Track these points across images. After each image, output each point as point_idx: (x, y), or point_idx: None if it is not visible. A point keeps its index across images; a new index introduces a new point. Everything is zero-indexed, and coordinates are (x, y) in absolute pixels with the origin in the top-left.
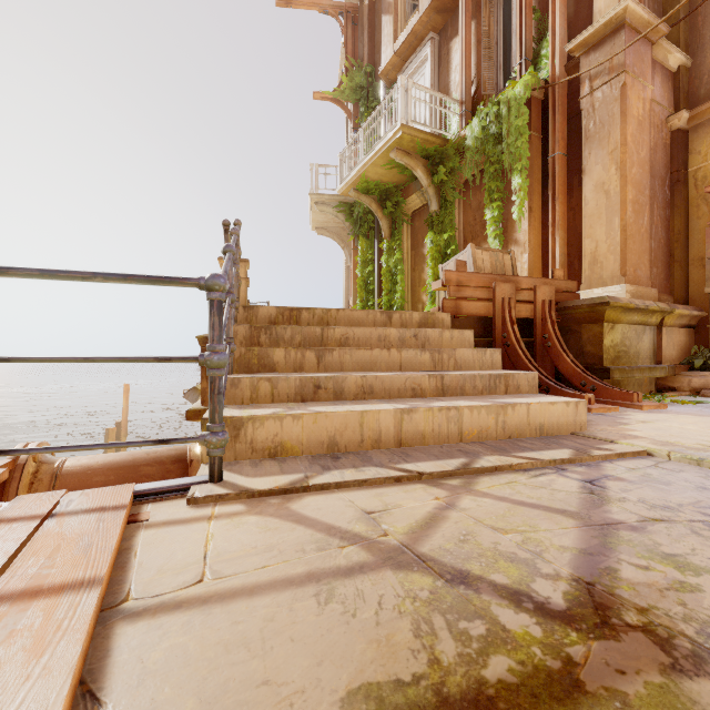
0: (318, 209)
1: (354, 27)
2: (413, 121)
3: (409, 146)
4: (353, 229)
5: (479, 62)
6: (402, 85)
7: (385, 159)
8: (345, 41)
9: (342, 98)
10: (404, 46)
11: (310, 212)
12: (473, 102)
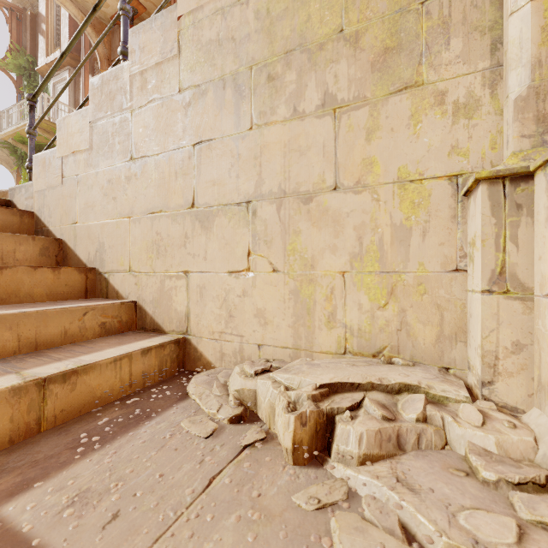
0: None
1: (19, 22)
2: (49, 116)
3: (48, 128)
4: (17, 162)
5: None
6: (40, 96)
7: None
8: (10, 30)
9: (7, 68)
10: (52, 63)
11: None
12: None
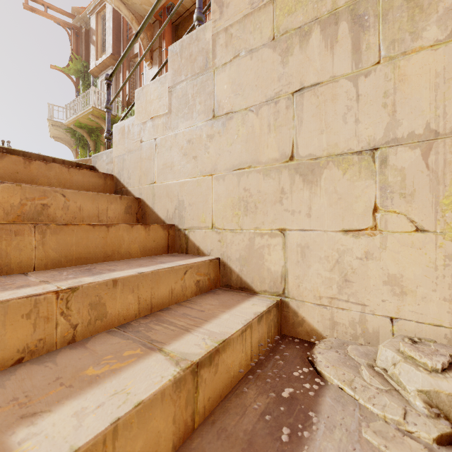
0: (54, 128)
1: (77, 37)
2: (99, 105)
3: (98, 115)
4: (76, 142)
5: (130, 88)
6: (93, 90)
7: (87, 116)
8: (71, 44)
9: (69, 73)
10: (100, 65)
11: (48, 128)
12: (127, 103)
